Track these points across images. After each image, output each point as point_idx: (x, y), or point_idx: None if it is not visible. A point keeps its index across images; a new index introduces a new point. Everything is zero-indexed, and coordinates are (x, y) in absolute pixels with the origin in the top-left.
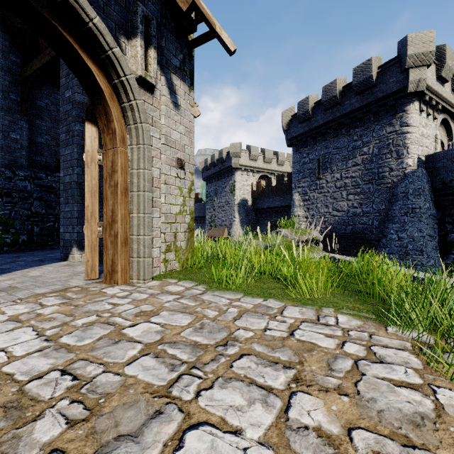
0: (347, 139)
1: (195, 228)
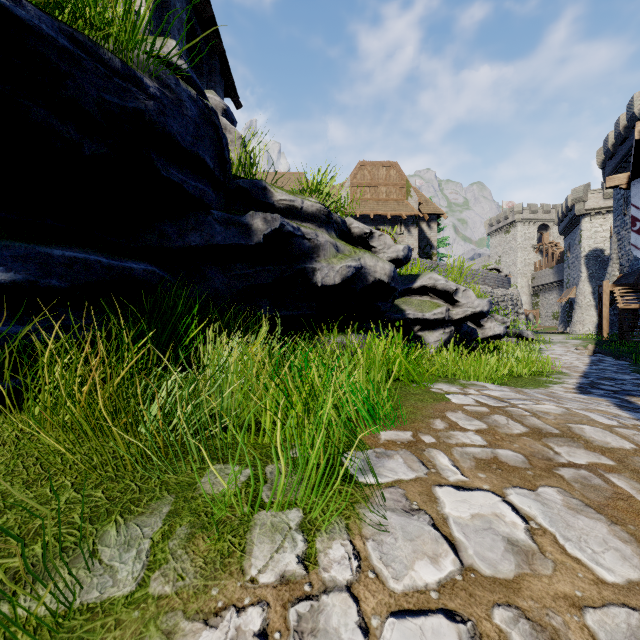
0: None
1: (560, 294)
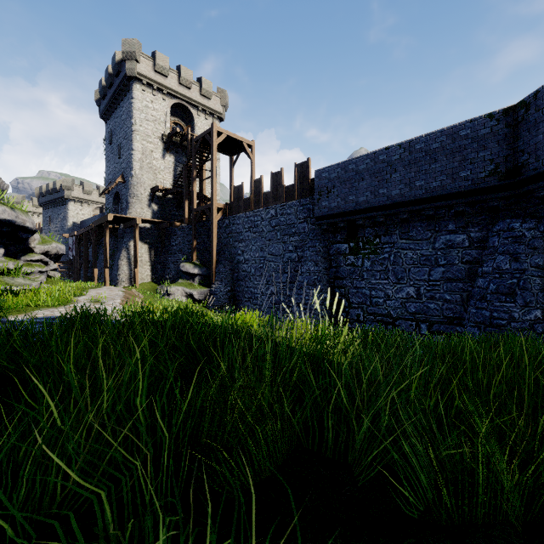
0: (57, 210)
1: None
